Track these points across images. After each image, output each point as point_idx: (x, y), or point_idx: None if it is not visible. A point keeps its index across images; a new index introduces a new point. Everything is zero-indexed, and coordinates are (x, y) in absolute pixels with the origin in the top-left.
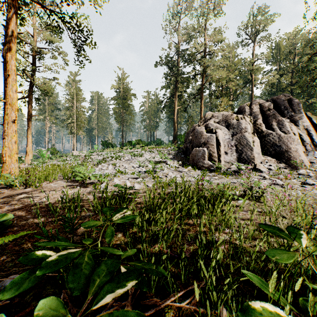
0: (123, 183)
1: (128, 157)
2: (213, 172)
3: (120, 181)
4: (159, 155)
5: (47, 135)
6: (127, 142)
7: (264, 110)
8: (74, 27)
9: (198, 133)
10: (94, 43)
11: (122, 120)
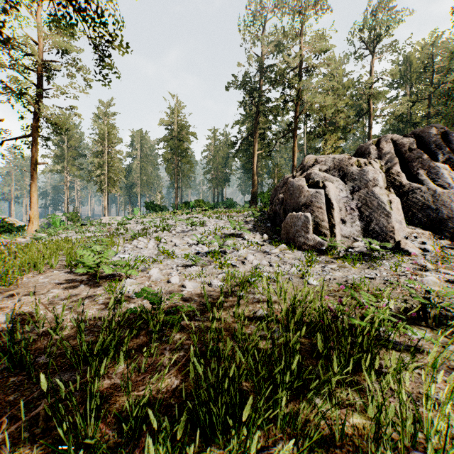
0: (165, 277)
1: (181, 226)
2: (325, 254)
3: (161, 272)
4: (230, 225)
5: (66, 194)
6: (183, 204)
7: (402, 151)
8: (93, 18)
9: (295, 189)
10: (127, 45)
11: (175, 171)
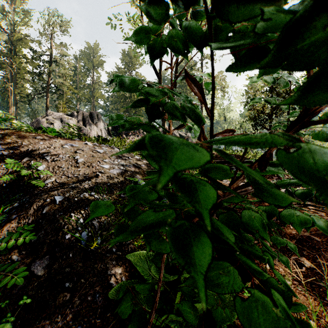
0: None
1: None
2: None
3: None
4: None
5: None
6: None
7: (85, 117)
8: None
9: (41, 122)
10: None
11: None
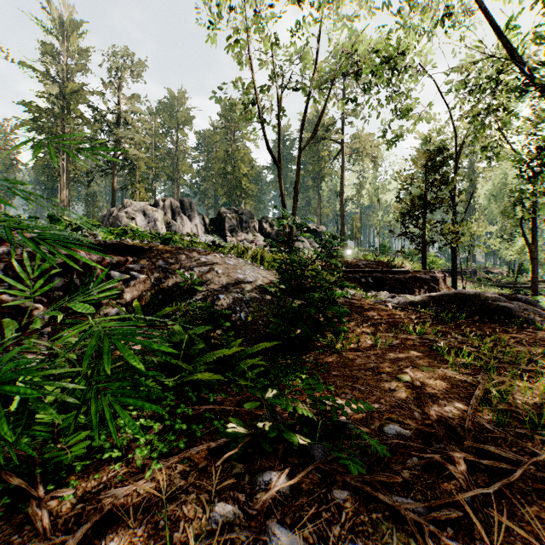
0: None
1: None
2: None
3: None
4: None
5: None
6: None
7: (174, 207)
8: None
9: (120, 217)
10: None
11: None
